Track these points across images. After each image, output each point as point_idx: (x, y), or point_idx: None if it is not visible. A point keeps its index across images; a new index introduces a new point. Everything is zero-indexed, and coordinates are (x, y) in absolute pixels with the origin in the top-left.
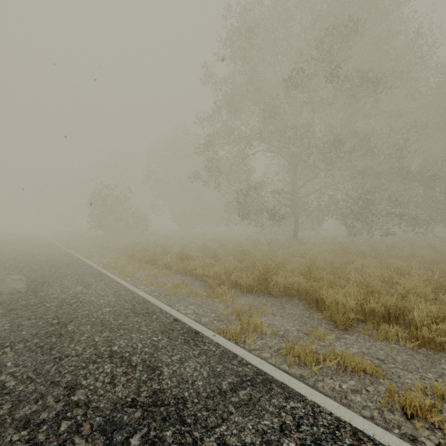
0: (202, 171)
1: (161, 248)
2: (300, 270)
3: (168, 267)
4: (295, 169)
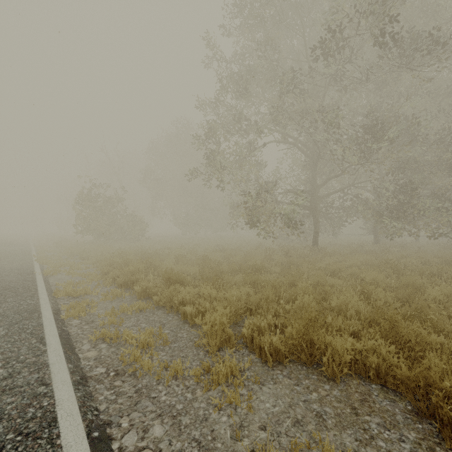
0: (204, 166)
1: (146, 262)
2: (355, 308)
3: (148, 294)
4: (315, 163)
